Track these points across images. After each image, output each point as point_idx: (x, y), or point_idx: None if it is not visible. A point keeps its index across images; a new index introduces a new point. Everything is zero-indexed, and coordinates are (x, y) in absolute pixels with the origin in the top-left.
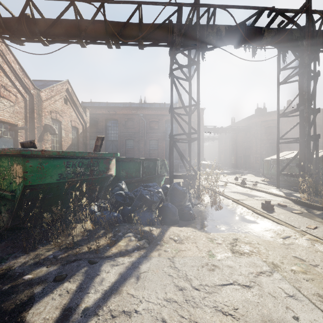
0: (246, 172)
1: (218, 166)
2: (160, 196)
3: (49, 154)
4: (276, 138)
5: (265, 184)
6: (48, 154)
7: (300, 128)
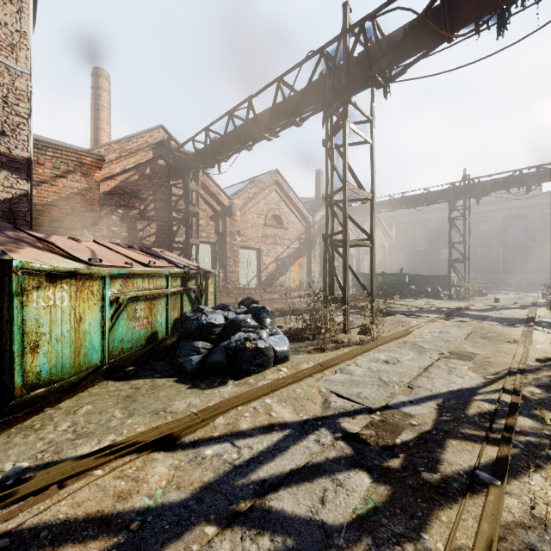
0: None
1: None
2: (426, 289)
3: (387, 274)
4: None
5: None
6: (387, 274)
7: None
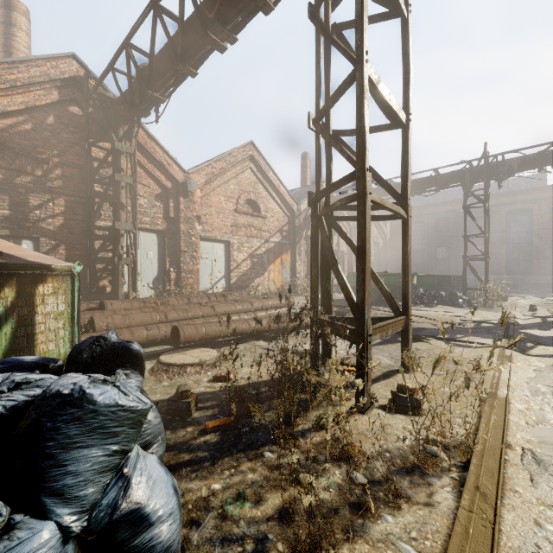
0: None
1: None
2: (440, 294)
3: (391, 274)
4: None
5: None
6: (391, 274)
7: None
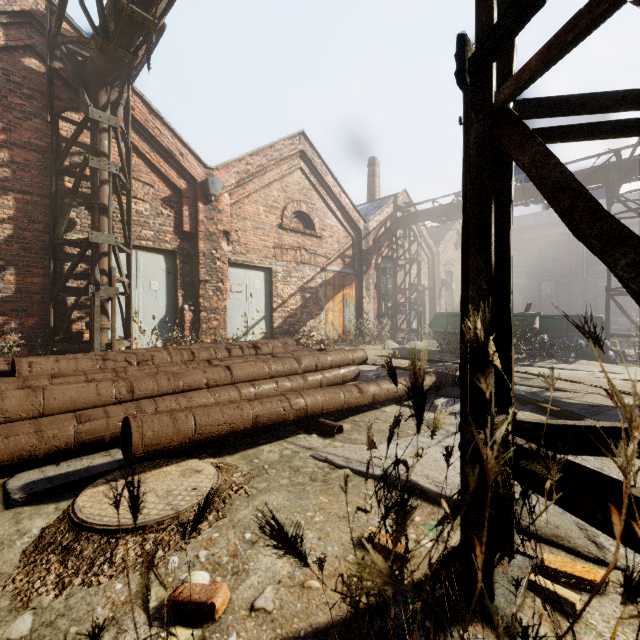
0: None
1: None
2: (579, 343)
3: None
4: None
5: None
6: None
7: None
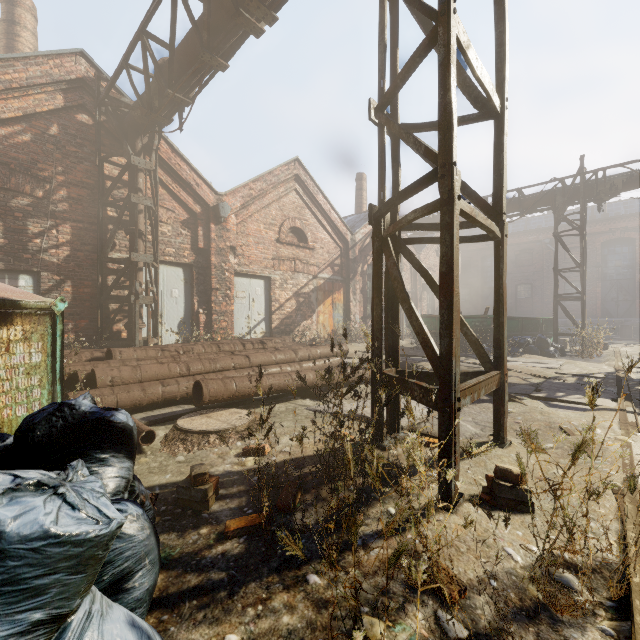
0: None
1: None
2: (526, 340)
3: (466, 317)
4: None
5: None
6: (465, 317)
7: None
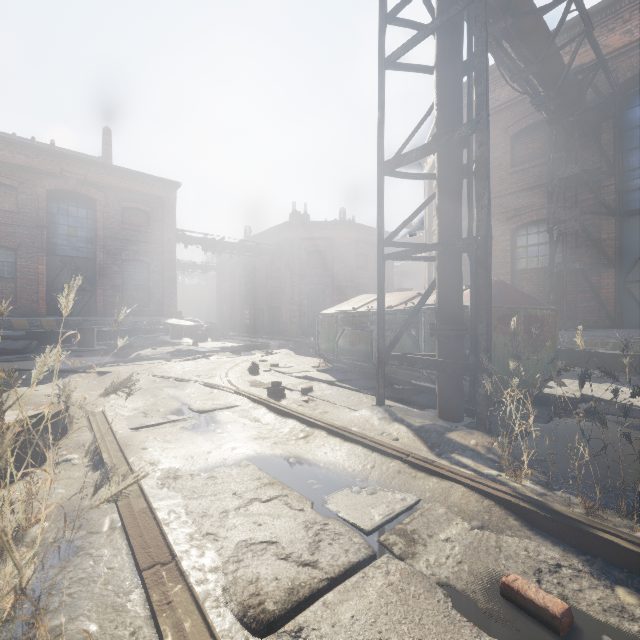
0: (276, 345)
1: (215, 331)
2: None
3: None
4: (326, 275)
5: (332, 383)
6: None
7: (442, 213)
